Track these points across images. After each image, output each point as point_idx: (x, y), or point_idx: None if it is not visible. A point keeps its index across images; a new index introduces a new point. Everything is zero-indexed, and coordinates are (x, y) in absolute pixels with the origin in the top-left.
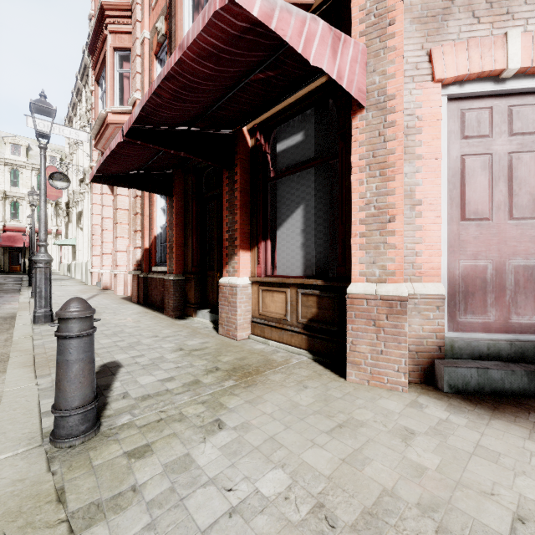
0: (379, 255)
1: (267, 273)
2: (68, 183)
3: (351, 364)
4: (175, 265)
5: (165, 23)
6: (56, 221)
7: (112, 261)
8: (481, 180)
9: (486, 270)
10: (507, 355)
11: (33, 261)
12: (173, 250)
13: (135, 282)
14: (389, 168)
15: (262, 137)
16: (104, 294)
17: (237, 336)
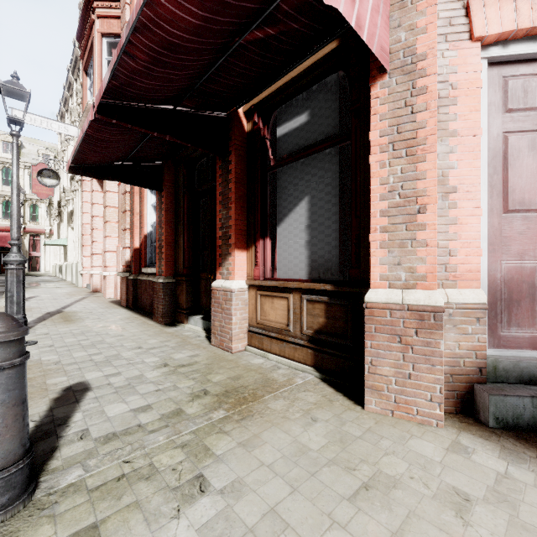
0: (406, 254)
1: (266, 276)
2: (58, 180)
3: (370, 389)
4: (165, 266)
5: None
6: (49, 220)
7: (102, 262)
8: (528, 162)
9: (535, 273)
10: None
11: (4, 262)
12: (163, 250)
13: (124, 285)
14: (419, 146)
15: (261, 120)
16: (92, 297)
17: (232, 348)
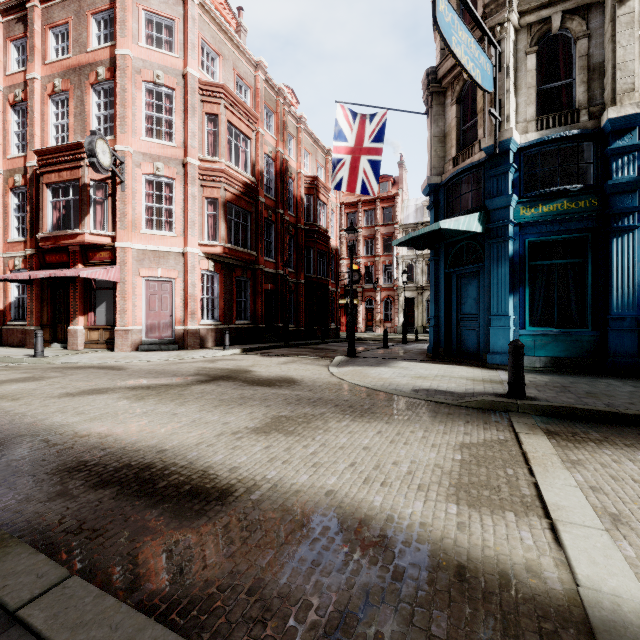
0: (124, 319)
1: (92, 325)
2: None
3: (116, 347)
4: (36, 321)
5: (23, 180)
6: None
7: None
8: (155, 301)
9: (156, 323)
10: (158, 343)
11: None
12: (34, 313)
13: None
14: (126, 298)
15: None
16: None
17: (78, 349)
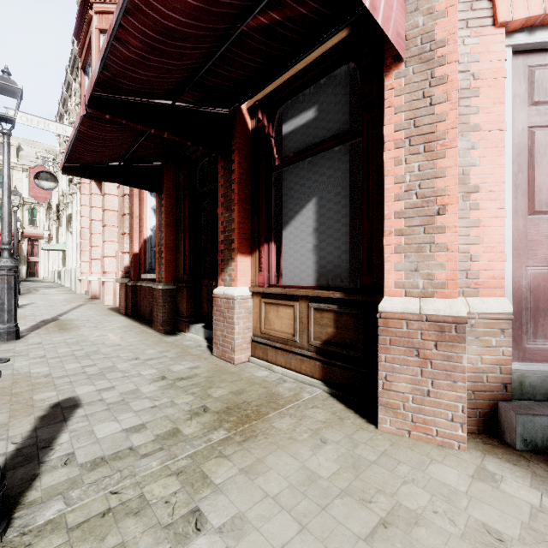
0: (424, 259)
1: (271, 282)
2: (56, 183)
3: (384, 407)
4: (165, 272)
5: None
6: (48, 225)
7: (101, 267)
8: None
9: None
10: None
11: None
12: (162, 255)
13: (123, 291)
14: (438, 140)
15: (265, 117)
16: (90, 304)
17: (235, 359)
